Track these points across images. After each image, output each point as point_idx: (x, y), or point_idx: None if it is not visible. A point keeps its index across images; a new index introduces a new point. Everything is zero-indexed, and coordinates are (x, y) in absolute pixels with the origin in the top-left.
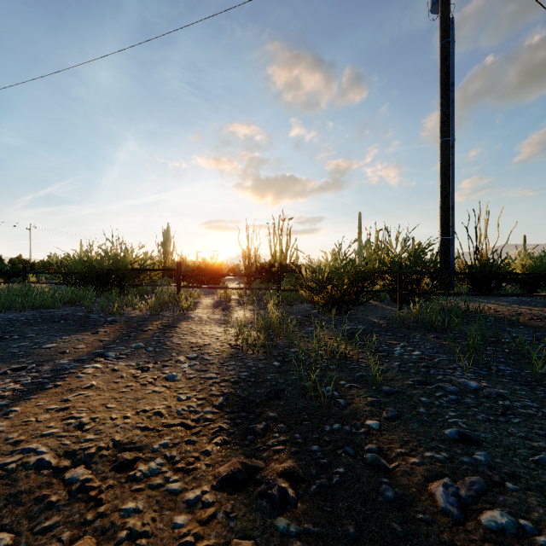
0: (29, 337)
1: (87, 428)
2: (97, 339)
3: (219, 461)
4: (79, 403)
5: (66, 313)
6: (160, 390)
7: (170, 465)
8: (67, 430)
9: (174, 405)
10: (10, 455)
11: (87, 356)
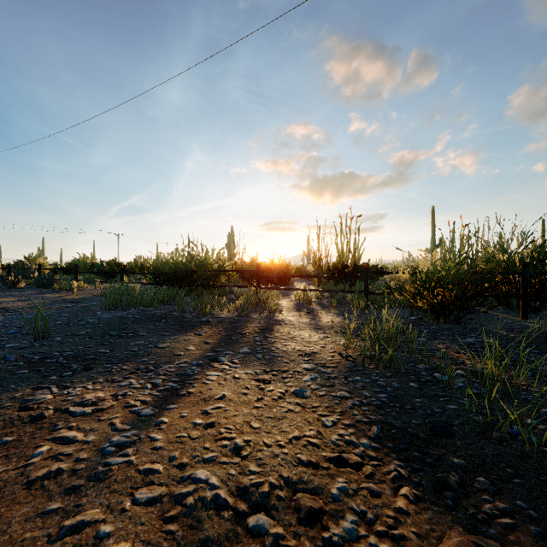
0: (142, 335)
1: (244, 454)
2: (202, 341)
3: (428, 529)
4: (222, 418)
5: (164, 312)
6: (296, 408)
7: (365, 526)
8: (226, 455)
9: (323, 432)
10: (182, 483)
11: (201, 359)
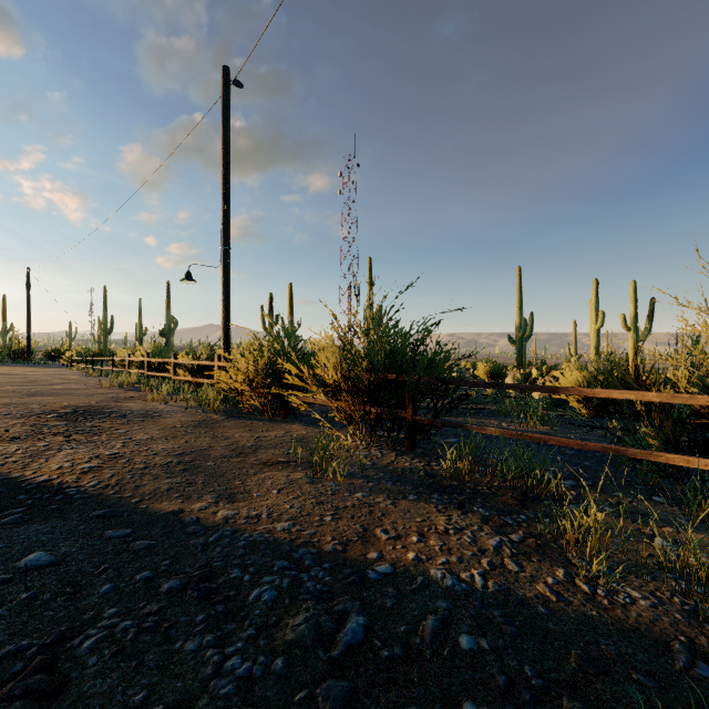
0: None
1: None
2: None
3: None
4: None
5: None
6: None
7: None
8: None
9: None
10: None
11: None
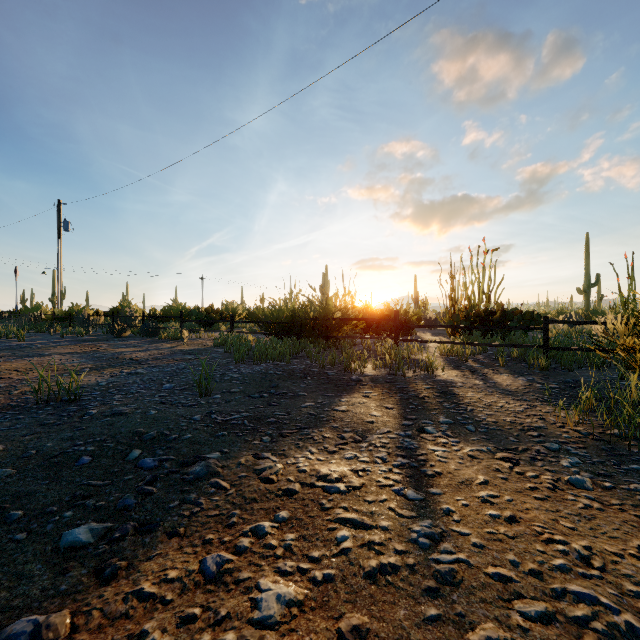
0: (303, 395)
1: (598, 566)
2: (381, 406)
3: None
4: (517, 511)
5: (302, 368)
6: (594, 504)
7: None
8: (575, 564)
9: None
10: (563, 600)
11: (402, 429)
